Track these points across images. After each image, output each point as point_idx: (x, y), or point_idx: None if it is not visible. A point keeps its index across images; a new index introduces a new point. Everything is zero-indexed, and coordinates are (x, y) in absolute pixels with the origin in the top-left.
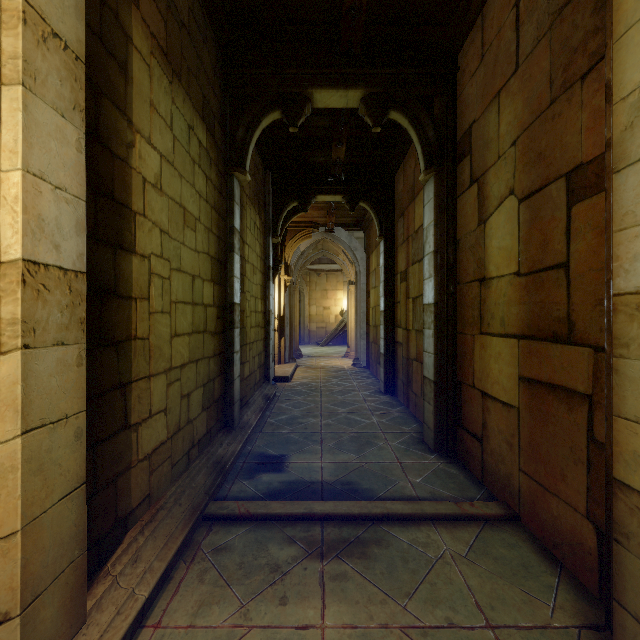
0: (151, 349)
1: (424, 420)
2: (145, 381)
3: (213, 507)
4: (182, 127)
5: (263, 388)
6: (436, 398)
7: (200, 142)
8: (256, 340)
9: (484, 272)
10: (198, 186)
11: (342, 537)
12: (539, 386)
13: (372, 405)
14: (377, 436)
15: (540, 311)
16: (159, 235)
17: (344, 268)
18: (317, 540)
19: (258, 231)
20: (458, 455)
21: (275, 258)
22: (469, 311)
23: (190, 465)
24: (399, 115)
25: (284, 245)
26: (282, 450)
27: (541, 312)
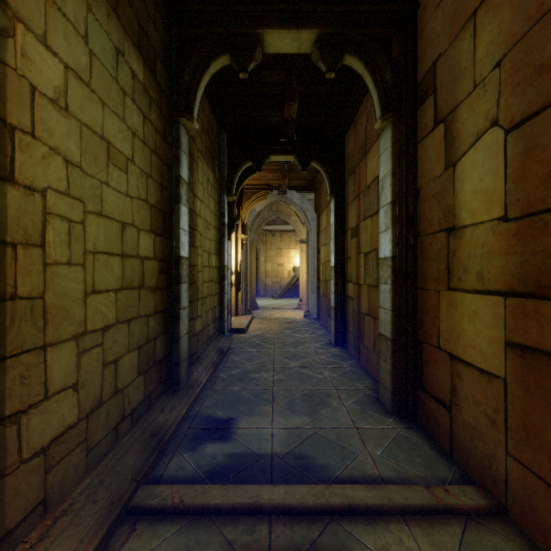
0: (48, 311)
1: (379, 378)
2: (35, 354)
3: (142, 495)
4: (105, 46)
5: (217, 341)
6: (394, 357)
7: (134, 73)
8: (210, 295)
9: (453, 220)
10: (131, 122)
11: (294, 543)
12: (540, 356)
13: (324, 358)
14: (330, 394)
15: (541, 262)
16: (63, 166)
17: (296, 228)
18: (263, 548)
19: (212, 188)
20: (418, 419)
21: (231, 216)
22: (433, 265)
23: (118, 443)
24: (354, 59)
25: (241, 206)
26: (231, 412)
27: (543, 264)
